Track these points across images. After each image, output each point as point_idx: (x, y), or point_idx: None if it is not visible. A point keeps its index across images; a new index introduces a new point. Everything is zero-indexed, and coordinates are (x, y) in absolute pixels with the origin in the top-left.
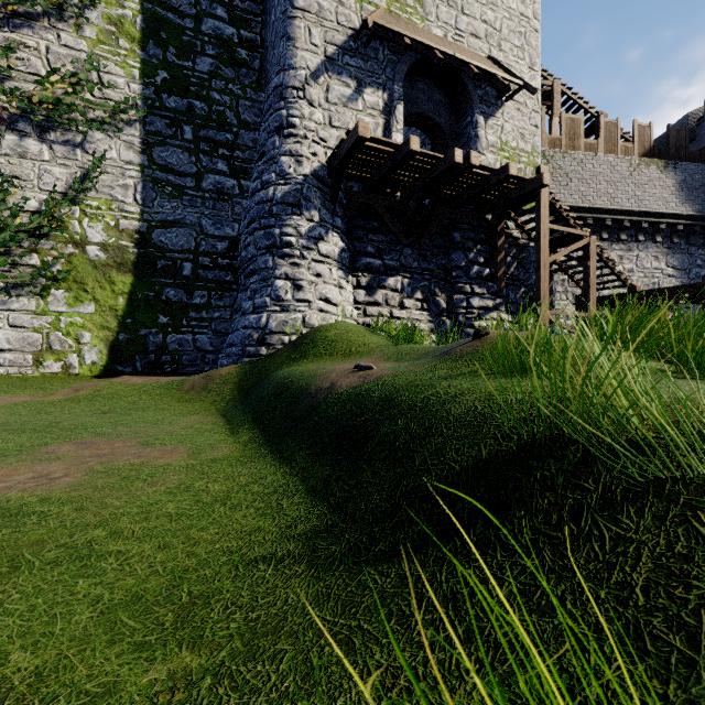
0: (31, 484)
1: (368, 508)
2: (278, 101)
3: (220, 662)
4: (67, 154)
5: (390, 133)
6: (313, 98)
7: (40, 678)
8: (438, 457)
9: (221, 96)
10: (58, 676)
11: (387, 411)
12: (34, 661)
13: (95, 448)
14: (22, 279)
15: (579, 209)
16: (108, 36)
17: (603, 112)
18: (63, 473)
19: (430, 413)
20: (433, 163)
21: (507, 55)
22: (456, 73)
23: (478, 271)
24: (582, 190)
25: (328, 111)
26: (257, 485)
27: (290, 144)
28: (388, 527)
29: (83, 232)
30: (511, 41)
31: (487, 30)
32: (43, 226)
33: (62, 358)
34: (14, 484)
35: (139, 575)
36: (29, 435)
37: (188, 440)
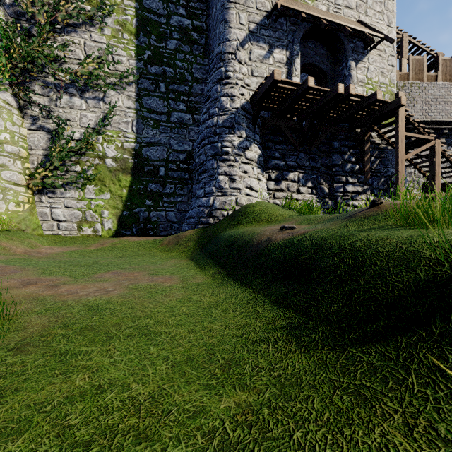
0: (97, 293)
1: (329, 312)
2: (219, 63)
3: (268, 400)
4: (95, 105)
5: (291, 78)
6: (241, 58)
7: (154, 399)
8: (380, 279)
9: (182, 63)
10: (165, 399)
11: (321, 252)
12: (146, 389)
13: (124, 276)
14: (71, 179)
15: (423, 122)
16: (117, 33)
17: (440, 53)
18: (112, 288)
19: (360, 252)
20: (321, 95)
21: (371, 18)
22: (335, 34)
23: (351, 167)
24: (425, 108)
25: (251, 66)
26: (233, 298)
27: (227, 89)
28: (353, 323)
29: (103, 151)
30: (374, 8)
31: (357, 2)
32: (82, 148)
33: (92, 226)
34: (88, 293)
35: (184, 346)
36: (84, 268)
37: (176, 272)
